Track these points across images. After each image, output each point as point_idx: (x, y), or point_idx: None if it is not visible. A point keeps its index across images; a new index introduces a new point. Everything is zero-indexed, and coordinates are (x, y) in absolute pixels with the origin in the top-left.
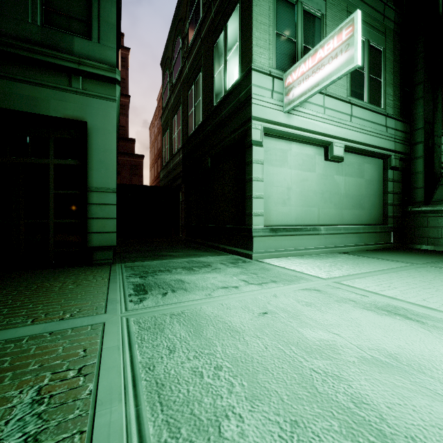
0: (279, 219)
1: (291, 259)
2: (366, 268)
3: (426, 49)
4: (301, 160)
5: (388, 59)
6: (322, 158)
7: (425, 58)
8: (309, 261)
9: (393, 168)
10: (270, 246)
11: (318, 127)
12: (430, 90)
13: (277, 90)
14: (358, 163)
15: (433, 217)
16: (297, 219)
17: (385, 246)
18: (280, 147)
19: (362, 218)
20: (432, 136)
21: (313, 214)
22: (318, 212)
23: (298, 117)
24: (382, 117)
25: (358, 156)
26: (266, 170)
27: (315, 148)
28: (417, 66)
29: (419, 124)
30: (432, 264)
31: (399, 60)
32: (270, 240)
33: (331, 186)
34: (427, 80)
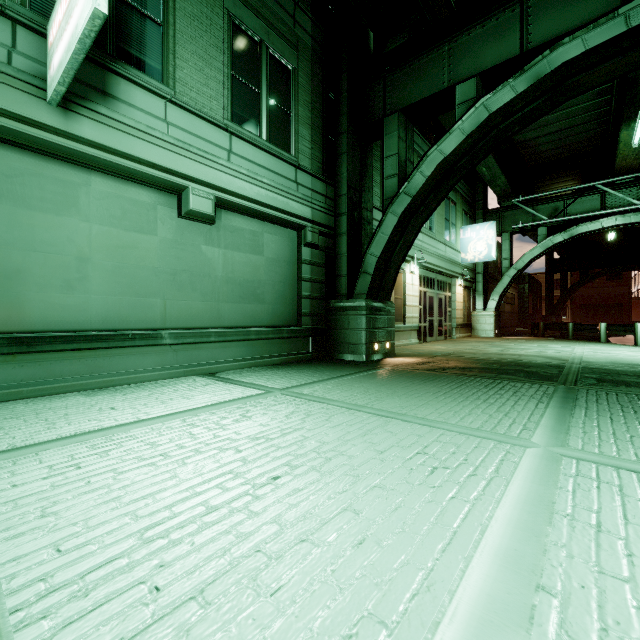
0: (54, 319)
1: (56, 400)
2: (163, 409)
3: (349, 88)
4: (119, 208)
5: (303, 86)
6: (173, 212)
7: (348, 100)
8: (81, 402)
9: (310, 245)
10: (13, 374)
11: (152, 154)
12: (357, 145)
13: (27, 52)
14: (251, 230)
15: (353, 316)
16: (109, 317)
17: (297, 357)
18: (57, 174)
19: (260, 316)
20: (359, 208)
21: (150, 309)
22: (164, 307)
23: (97, 123)
24: (290, 167)
25: (251, 220)
26: (10, 216)
27: (155, 192)
28: (342, 109)
29: (344, 188)
30: (298, 387)
31: (321, 95)
32: (13, 362)
33: (196, 263)
34: (352, 131)
